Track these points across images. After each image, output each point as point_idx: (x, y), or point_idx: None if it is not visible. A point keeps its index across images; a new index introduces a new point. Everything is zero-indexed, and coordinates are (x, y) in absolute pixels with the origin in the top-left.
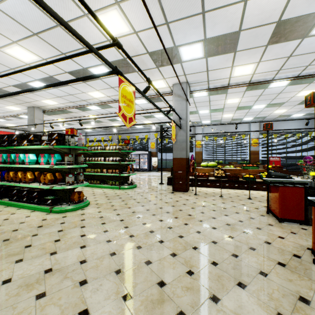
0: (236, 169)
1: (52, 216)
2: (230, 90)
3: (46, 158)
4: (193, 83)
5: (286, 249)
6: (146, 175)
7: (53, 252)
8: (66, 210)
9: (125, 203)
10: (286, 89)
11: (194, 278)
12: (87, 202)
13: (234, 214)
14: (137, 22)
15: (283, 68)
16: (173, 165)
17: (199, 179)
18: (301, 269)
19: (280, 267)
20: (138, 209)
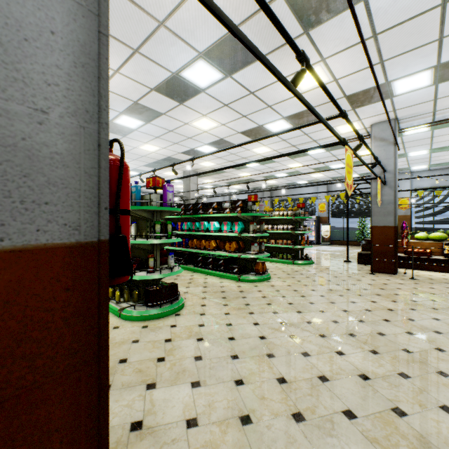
0: None
1: (243, 284)
2: None
3: (229, 226)
4: (405, 119)
5: None
6: (316, 249)
7: (274, 312)
8: (254, 280)
9: (312, 280)
10: None
11: (446, 354)
12: (269, 274)
13: None
14: (341, 70)
15: None
16: (372, 235)
17: (413, 258)
18: None
19: None
20: (333, 287)
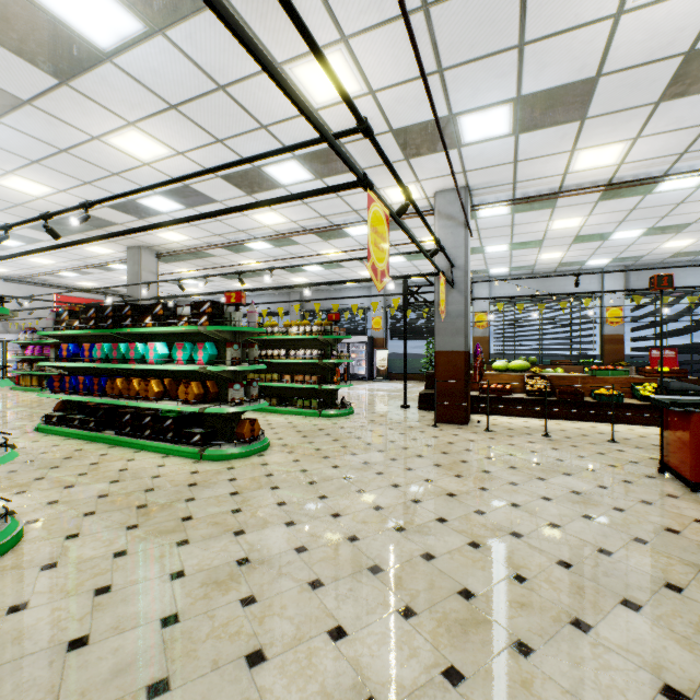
0: (577, 375)
1: (207, 466)
2: (563, 200)
3: (187, 352)
4: (479, 189)
5: None
6: (366, 388)
7: (238, 531)
8: (231, 456)
9: (341, 445)
10: (696, 195)
11: (528, 587)
12: (266, 440)
13: (585, 473)
14: (378, 73)
15: (693, 148)
16: (437, 366)
17: (490, 399)
18: None
19: None
20: (372, 457)
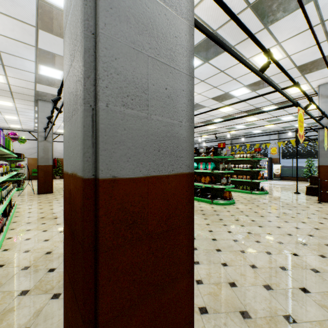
0: None
1: (215, 206)
2: None
3: (203, 165)
4: None
5: None
6: (269, 183)
7: (241, 225)
8: (223, 204)
9: (268, 205)
10: None
11: None
12: (234, 200)
13: None
14: (293, 49)
15: None
16: (319, 173)
17: None
18: None
19: None
20: (286, 211)
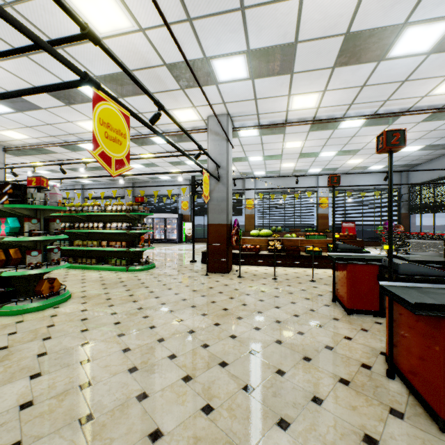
0: (298, 239)
1: None
2: (289, 129)
3: None
4: (237, 117)
5: (352, 357)
6: (174, 249)
7: None
8: (26, 311)
9: (130, 294)
10: (360, 132)
11: (211, 418)
12: (66, 294)
13: (289, 305)
14: (143, 14)
15: (356, 101)
16: (209, 234)
17: (246, 255)
18: (371, 388)
19: (342, 387)
20: (148, 303)
